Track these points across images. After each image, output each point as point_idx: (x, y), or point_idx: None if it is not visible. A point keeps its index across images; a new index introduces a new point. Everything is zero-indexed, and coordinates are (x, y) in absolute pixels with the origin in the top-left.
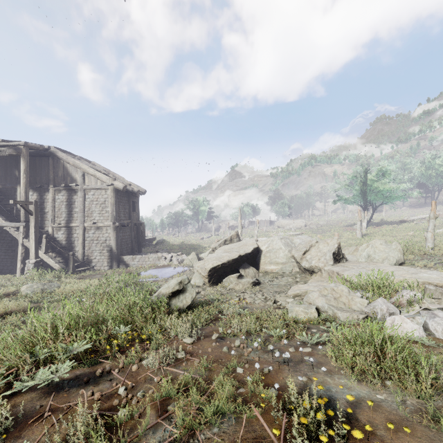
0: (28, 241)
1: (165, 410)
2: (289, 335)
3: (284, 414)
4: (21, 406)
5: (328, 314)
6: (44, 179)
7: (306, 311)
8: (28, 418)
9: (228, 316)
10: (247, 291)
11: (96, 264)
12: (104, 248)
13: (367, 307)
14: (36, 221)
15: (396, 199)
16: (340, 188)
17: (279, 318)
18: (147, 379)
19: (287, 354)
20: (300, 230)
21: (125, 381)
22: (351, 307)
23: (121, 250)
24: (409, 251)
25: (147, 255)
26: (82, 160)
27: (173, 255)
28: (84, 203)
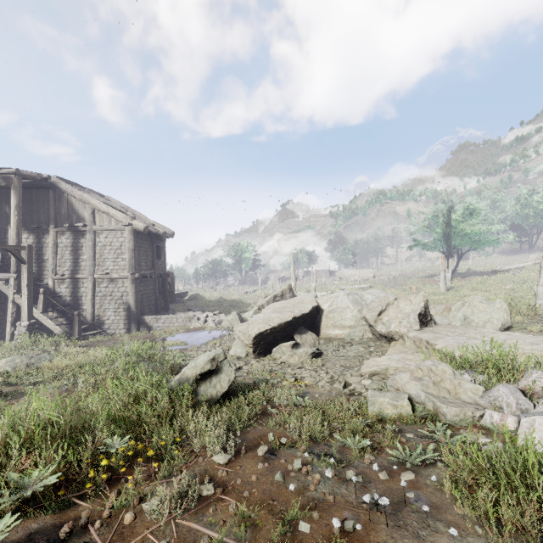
0: (20, 298)
1: None
2: (374, 444)
3: None
4: None
5: (426, 407)
6: (43, 218)
7: (394, 403)
8: None
9: (281, 408)
10: (305, 366)
11: (110, 327)
12: (120, 305)
13: (484, 398)
14: (30, 271)
15: (487, 244)
16: (418, 230)
17: (355, 411)
18: None
19: (384, 497)
20: (368, 282)
21: None
22: (460, 397)
23: (142, 309)
24: (515, 311)
25: (175, 315)
26: (92, 193)
27: (208, 315)
28: (94, 248)
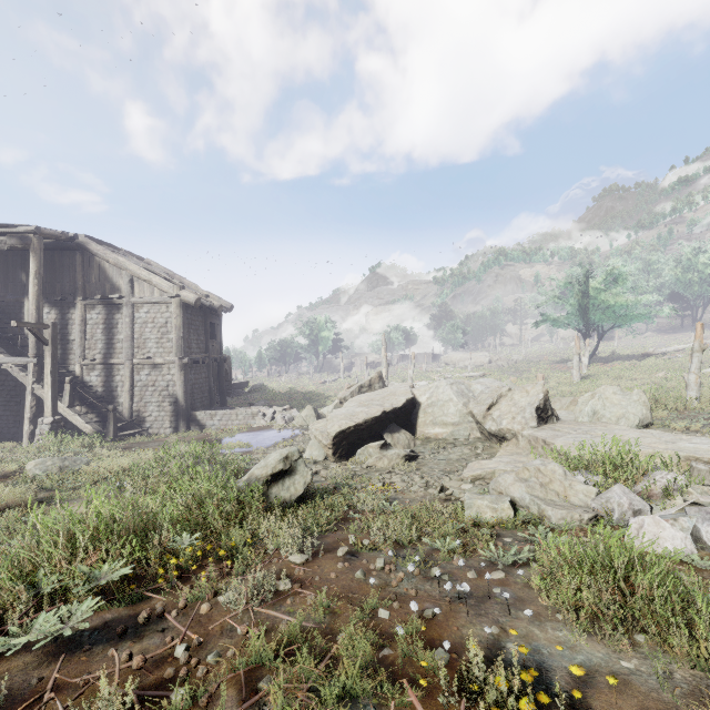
0: (41, 388)
1: (254, 688)
2: (467, 548)
3: (462, 701)
4: (3, 682)
5: (531, 511)
6: (68, 287)
7: (494, 506)
8: (15, 702)
9: (365, 514)
10: (396, 471)
11: (152, 425)
12: (165, 398)
13: (595, 500)
14: (54, 355)
15: (636, 320)
16: (546, 302)
17: (450, 517)
18: (224, 629)
19: (465, 585)
20: (482, 369)
21: (187, 634)
22: (570, 500)
23: (192, 403)
24: (659, 404)
25: (235, 410)
26: (129, 256)
27: (276, 410)
28: (133, 325)
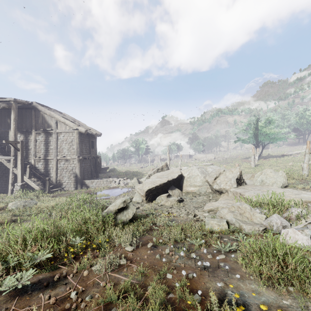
0: (16, 170)
1: None
2: (207, 243)
3: None
4: None
5: (235, 226)
6: (28, 125)
7: (219, 223)
8: None
9: (160, 227)
10: (174, 207)
11: (65, 186)
12: (71, 174)
13: (265, 221)
14: (22, 155)
15: (279, 140)
16: (239, 132)
17: (199, 228)
18: (94, 284)
19: (207, 262)
20: (211, 161)
21: (77, 286)
22: (253, 221)
23: (83, 176)
24: (290, 177)
25: (102, 180)
26: (55, 111)
27: (120, 180)
28: (57, 142)
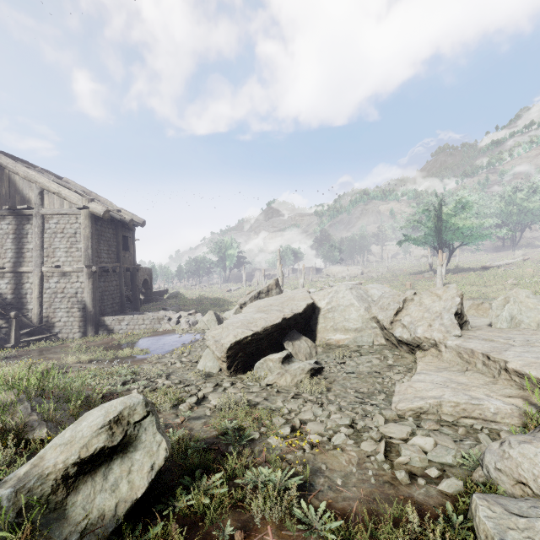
0: None
1: None
2: None
3: None
4: None
5: None
6: None
7: None
8: None
9: (267, 537)
10: (303, 394)
11: (61, 330)
12: (74, 304)
13: None
14: None
15: (480, 239)
16: (408, 225)
17: None
18: None
19: None
20: (357, 279)
21: None
22: None
23: (102, 308)
24: None
25: (142, 315)
26: (44, 173)
27: (182, 315)
28: (42, 235)
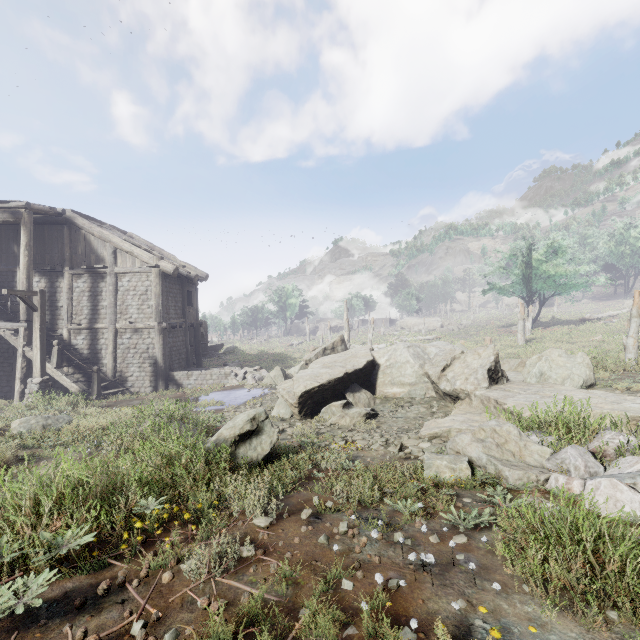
0: (31, 351)
1: None
2: (428, 509)
3: None
4: None
5: (488, 471)
6: (57, 258)
7: (452, 466)
8: None
9: (329, 473)
10: (358, 429)
11: (133, 384)
12: (146, 360)
13: (550, 461)
14: (42, 320)
15: (574, 288)
16: (493, 272)
17: (410, 476)
18: (185, 602)
19: (430, 555)
20: (434, 332)
21: (146, 607)
22: (525, 460)
23: (171, 364)
24: (600, 366)
25: (209, 371)
26: (113, 230)
27: (247, 371)
28: (116, 293)
